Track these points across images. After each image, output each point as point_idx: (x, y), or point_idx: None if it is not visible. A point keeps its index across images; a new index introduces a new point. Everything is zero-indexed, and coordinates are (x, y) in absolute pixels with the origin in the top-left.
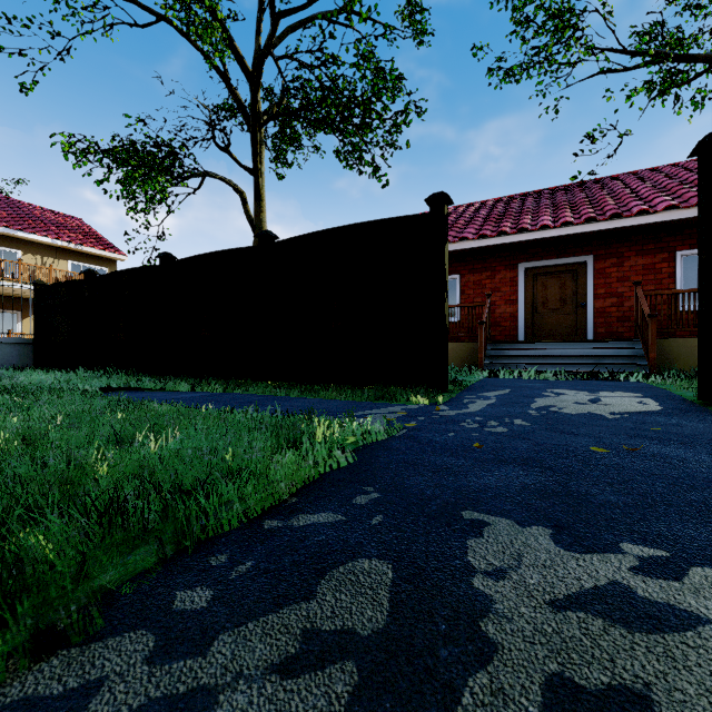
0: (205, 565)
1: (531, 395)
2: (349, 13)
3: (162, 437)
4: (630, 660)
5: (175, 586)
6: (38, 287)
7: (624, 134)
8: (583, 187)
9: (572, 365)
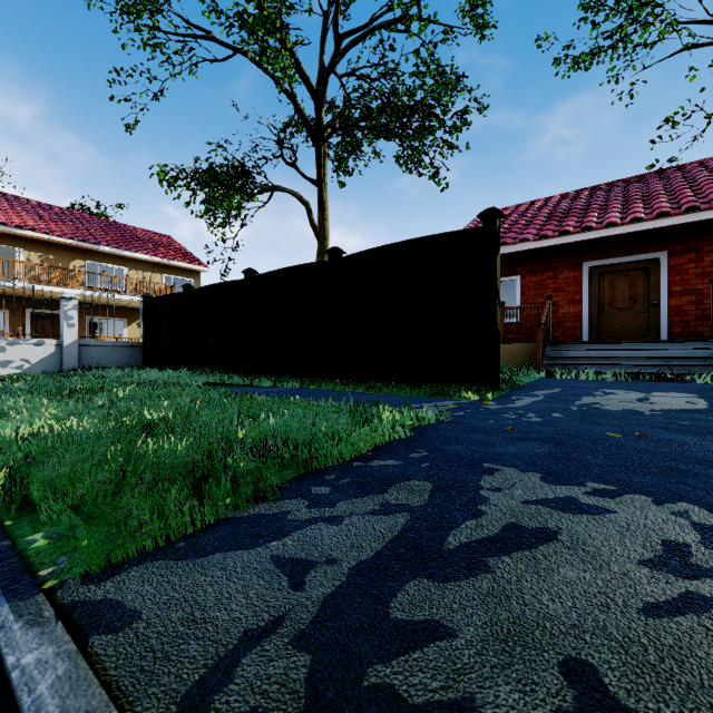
0: (323, 479)
1: (579, 394)
2: (409, 26)
3: (274, 415)
4: (556, 521)
5: (310, 485)
6: (146, 299)
7: (712, 114)
8: (660, 177)
9: (637, 366)
